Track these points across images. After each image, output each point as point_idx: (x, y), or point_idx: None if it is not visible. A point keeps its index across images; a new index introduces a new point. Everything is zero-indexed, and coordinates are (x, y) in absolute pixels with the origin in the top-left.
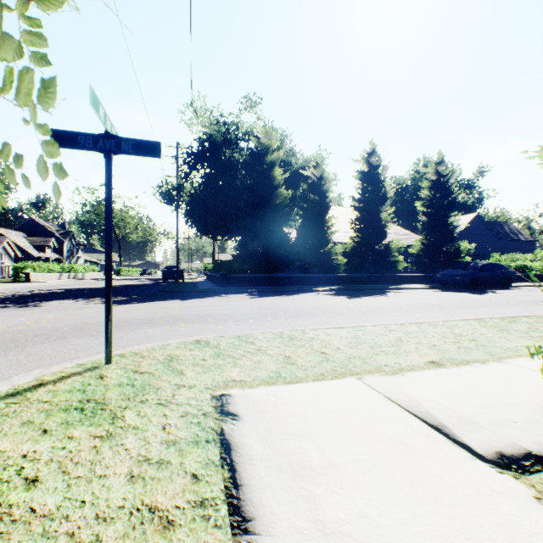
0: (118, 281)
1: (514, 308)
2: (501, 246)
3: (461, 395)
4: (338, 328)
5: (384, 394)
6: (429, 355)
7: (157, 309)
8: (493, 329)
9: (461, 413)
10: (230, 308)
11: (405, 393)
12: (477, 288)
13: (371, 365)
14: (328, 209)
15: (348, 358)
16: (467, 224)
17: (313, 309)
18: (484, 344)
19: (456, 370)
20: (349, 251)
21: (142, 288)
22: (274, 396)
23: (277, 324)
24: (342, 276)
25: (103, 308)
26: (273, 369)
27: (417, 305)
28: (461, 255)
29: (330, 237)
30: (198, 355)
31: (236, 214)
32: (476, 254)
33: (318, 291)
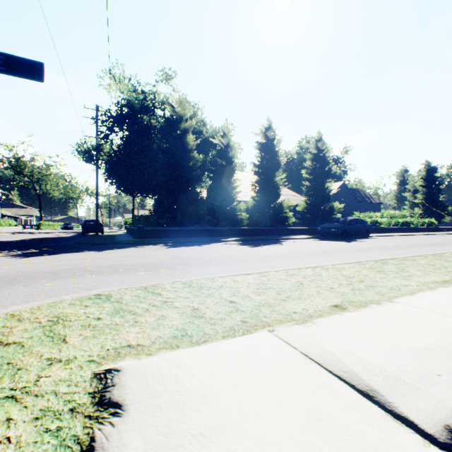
0: (35, 234)
1: (378, 252)
2: (359, 207)
3: (375, 344)
4: (245, 275)
5: (301, 350)
6: (331, 298)
7: (66, 261)
8: (372, 271)
9: (384, 369)
10: (143, 258)
11: (322, 346)
12: (346, 238)
13: (281, 313)
14: (234, 172)
15: (257, 306)
16: (336, 189)
17: (221, 257)
18: (371, 285)
19: (359, 313)
20: (251, 208)
21: (59, 241)
22: (176, 366)
23: (187, 272)
24: (245, 228)
25: (4, 261)
26: (179, 326)
27: (307, 251)
28: (334, 213)
29: (235, 196)
30: (93, 312)
31: (153, 174)
32: (343, 213)
33: (225, 241)
